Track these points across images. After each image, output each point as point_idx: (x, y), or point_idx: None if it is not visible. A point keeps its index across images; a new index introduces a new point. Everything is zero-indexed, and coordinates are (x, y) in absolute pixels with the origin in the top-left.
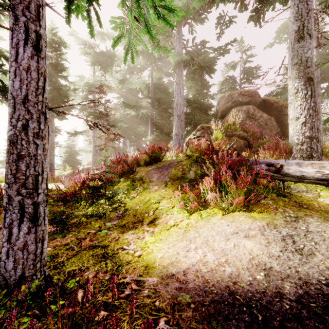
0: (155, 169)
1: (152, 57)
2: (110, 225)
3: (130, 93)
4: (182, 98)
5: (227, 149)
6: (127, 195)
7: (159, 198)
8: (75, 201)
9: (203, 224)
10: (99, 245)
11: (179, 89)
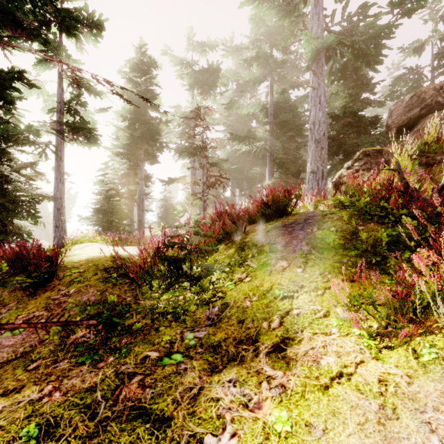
0: (280, 229)
1: (272, 62)
2: (190, 341)
3: (240, 122)
4: (323, 111)
5: (440, 186)
6: (228, 274)
7: (290, 287)
8: (145, 280)
9: (441, 396)
10: (151, 409)
11: (317, 97)
